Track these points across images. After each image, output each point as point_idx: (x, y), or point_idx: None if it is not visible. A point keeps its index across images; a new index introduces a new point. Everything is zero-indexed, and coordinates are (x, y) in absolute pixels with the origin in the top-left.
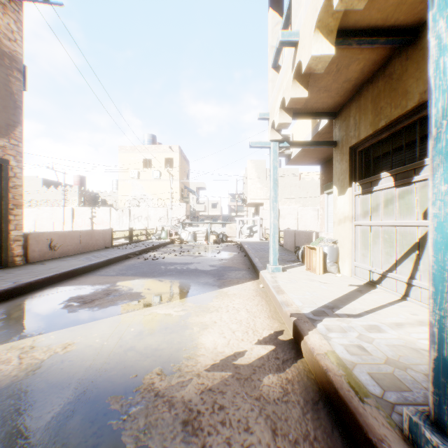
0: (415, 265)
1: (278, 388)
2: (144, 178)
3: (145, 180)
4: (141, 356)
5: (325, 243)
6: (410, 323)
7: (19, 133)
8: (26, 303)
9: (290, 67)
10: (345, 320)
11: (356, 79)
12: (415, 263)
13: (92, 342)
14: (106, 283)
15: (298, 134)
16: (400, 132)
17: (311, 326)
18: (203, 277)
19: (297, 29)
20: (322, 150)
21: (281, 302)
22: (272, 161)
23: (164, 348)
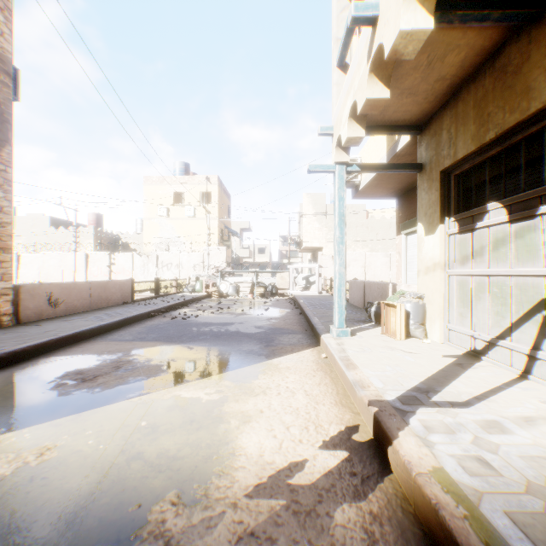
0: (541, 331)
1: (359, 532)
2: (175, 217)
3: (176, 218)
4: (150, 470)
5: (407, 299)
6: (544, 418)
7: (8, 155)
8: (4, 381)
9: (365, 57)
10: (448, 411)
11: (453, 77)
12: (541, 328)
13: (82, 445)
14: (118, 351)
15: (369, 157)
16: (515, 147)
17: (400, 422)
18: (246, 343)
19: (377, 1)
20: (399, 179)
21: (354, 381)
22: (337, 190)
23: (185, 456)
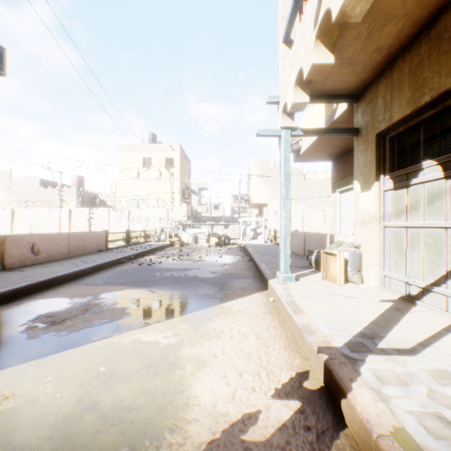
0: None
1: None
2: (144, 178)
3: (144, 180)
4: (103, 423)
5: (345, 248)
6: None
7: None
8: None
9: (312, 25)
10: (397, 359)
11: (389, 47)
12: None
13: (39, 393)
14: (88, 294)
15: (309, 125)
16: (449, 109)
17: (352, 372)
18: (202, 287)
19: None
20: (335, 144)
21: (302, 326)
22: (283, 152)
23: (140, 406)
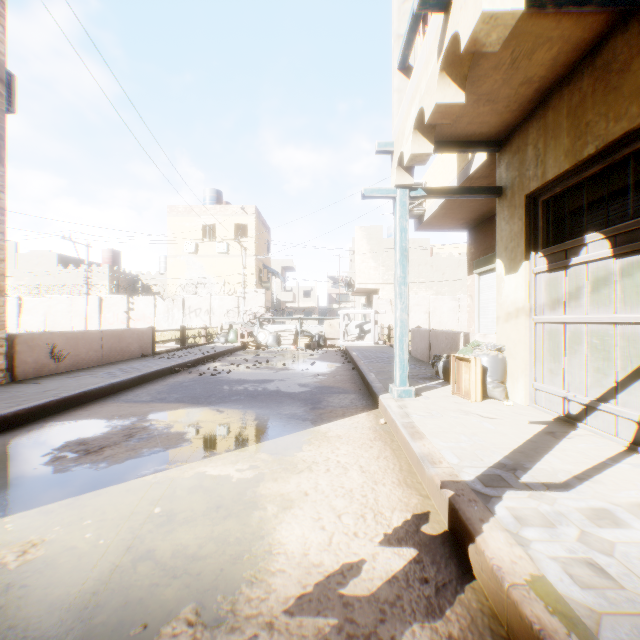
0: None
1: None
2: (205, 254)
3: (206, 256)
4: (162, 574)
5: (483, 352)
6: None
7: (0, 177)
8: None
9: (435, 52)
10: (544, 496)
11: (542, 79)
12: None
13: (77, 539)
14: (132, 415)
15: (435, 181)
16: (620, 164)
17: (484, 511)
18: (288, 405)
19: None
20: (472, 207)
21: (421, 455)
22: (399, 219)
23: (208, 555)
